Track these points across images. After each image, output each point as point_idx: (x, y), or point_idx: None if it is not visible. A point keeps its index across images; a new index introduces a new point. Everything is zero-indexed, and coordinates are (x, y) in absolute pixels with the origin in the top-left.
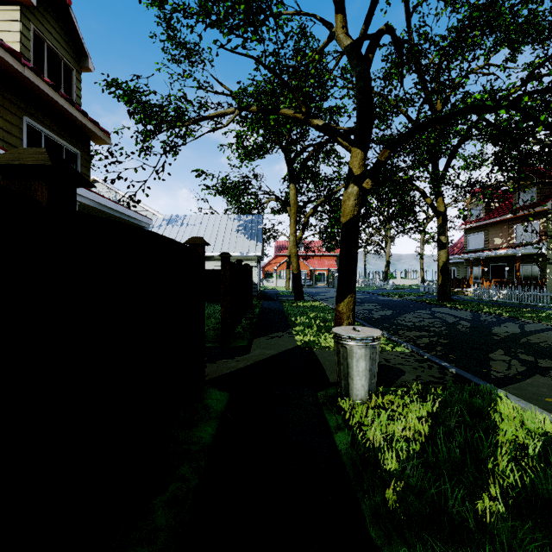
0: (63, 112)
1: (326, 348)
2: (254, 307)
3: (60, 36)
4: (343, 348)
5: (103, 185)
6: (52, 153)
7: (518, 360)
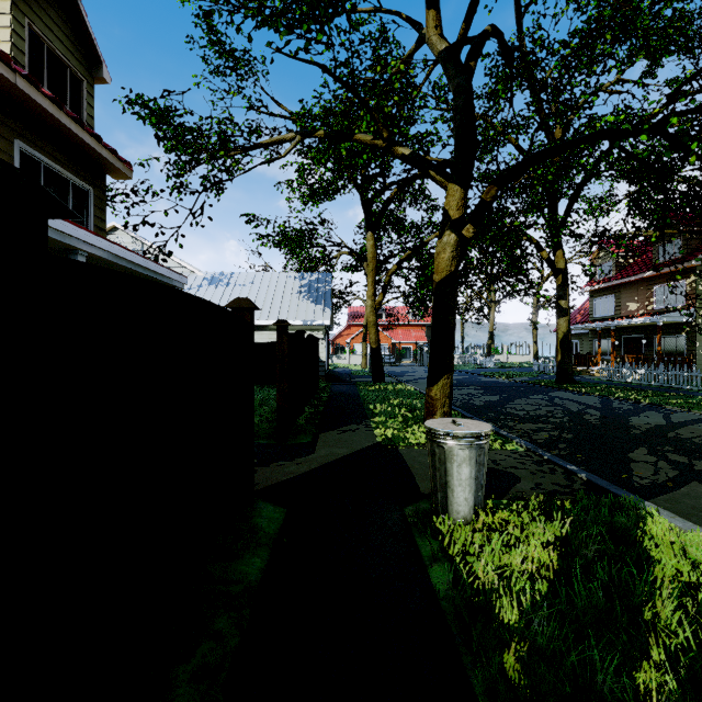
0: (69, 135)
1: (415, 445)
2: (321, 391)
3: (66, 36)
4: (440, 449)
5: (127, 233)
6: (3, 162)
7: (667, 462)
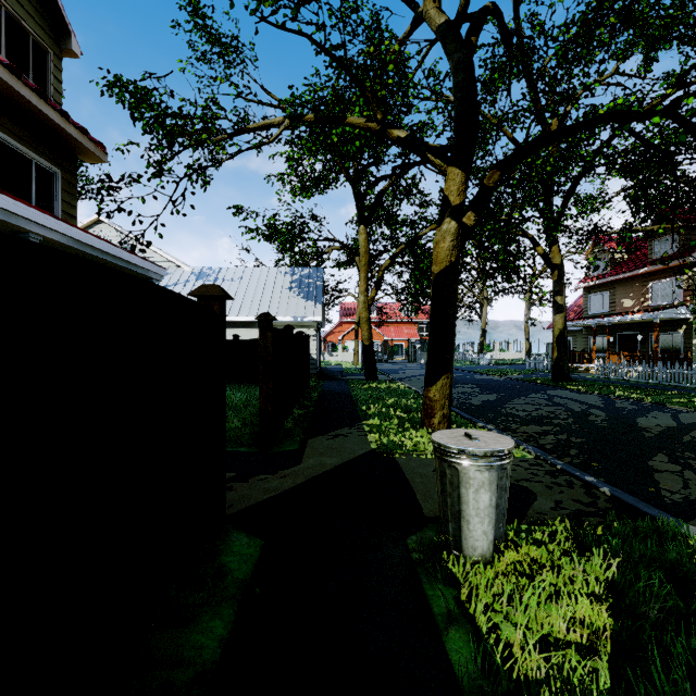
0: (30, 110)
1: (413, 453)
2: (312, 390)
3: (28, 0)
4: (452, 470)
5: (111, 226)
6: None
7: (694, 472)
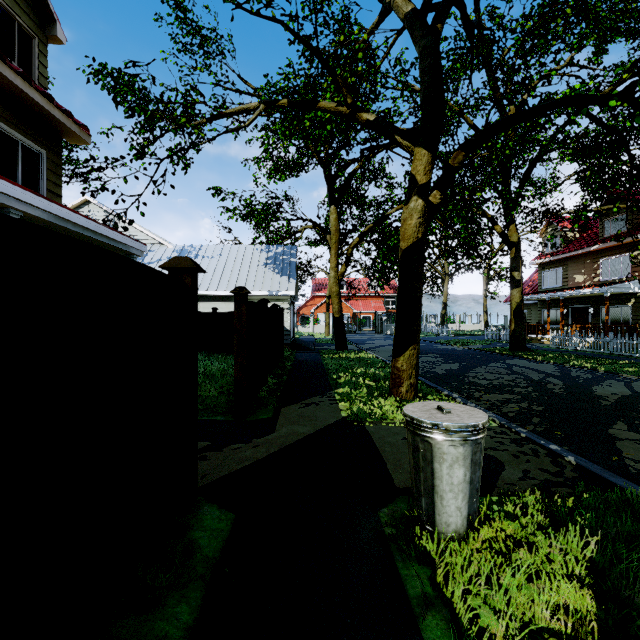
0: (15, 92)
1: (382, 421)
2: (286, 359)
3: None
4: (425, 444)
5: (99, 207)
6: None
7: None
